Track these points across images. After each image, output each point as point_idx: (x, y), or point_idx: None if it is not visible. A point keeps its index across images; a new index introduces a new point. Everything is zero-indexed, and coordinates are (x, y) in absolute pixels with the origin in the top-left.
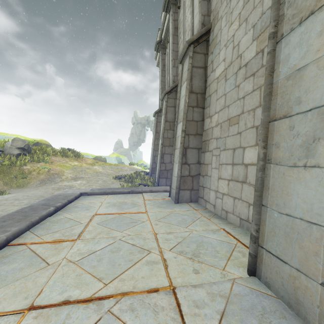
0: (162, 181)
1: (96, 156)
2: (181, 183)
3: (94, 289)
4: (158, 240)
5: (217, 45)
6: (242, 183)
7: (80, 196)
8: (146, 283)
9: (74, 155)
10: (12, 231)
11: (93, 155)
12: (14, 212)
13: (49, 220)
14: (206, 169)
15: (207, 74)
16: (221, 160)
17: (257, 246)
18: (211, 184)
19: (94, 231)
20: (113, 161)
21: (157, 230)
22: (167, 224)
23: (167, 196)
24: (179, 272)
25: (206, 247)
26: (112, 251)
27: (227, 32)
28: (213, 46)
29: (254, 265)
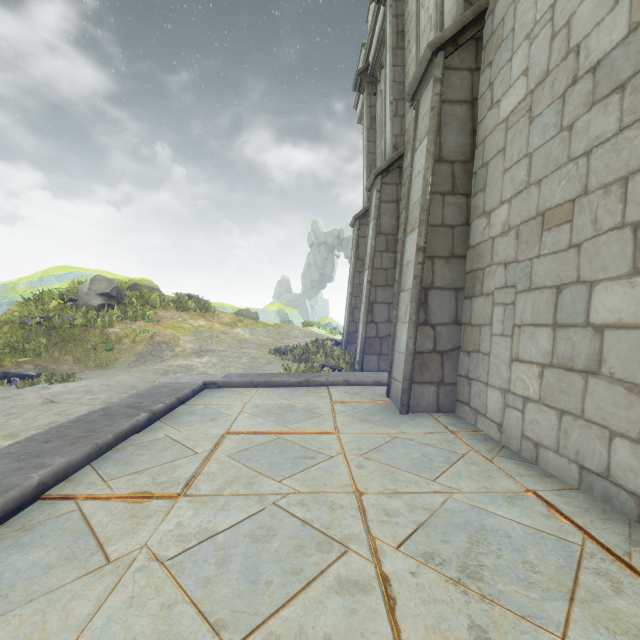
0: (370, 361)
1: (241, 309)
2: (415, 367)
3: None
4: (367, 514)
5: (504, 42)
6: (585, 374)
7: (204, 389)
8: None
9: (199, 307)
10: (53, 467)
11: (234, 307)
12: (73, 421)
13: (135, 443)
14: (476, 338)
15: (477, 115)
16: (519, 315)
17: None
18: (490, 372)
19: (221, 475)
20: (272, 318)
21: (363, 483)
22: (385, 466)
23: (382, 394)
24: (429, 630)
25: (497, 548)
26: (254, 537)
27: (532, 4)
28: (493, 48)
29: None
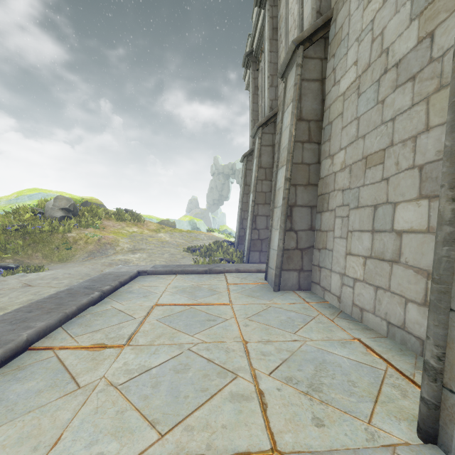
0: (254, 256)
1: (163, 220)
2: (284, 259)
3: (142, 443)
4: (250, 354)
5: (342, 41)
6: (391, 262)
7: (138, 276)
8: (229, 440)
9: (133, 218)
10: (36, 328)
11: (158, 218)
12: (46, 298)
13: (91, 312)
14: (324, 239)
15: (325, 89)
16: (351, 224)
17: (440, 387)
18: (333, 262)
19: (152, 332)
20: (185, 226)
21: (248, 336)
22: (263, 325)
23: (261, 278)
24: (287, 421)
25: (332, 373)
26: (176, 370)
27: (360, 18)
28: (335, 45)
29: (435, 423)
